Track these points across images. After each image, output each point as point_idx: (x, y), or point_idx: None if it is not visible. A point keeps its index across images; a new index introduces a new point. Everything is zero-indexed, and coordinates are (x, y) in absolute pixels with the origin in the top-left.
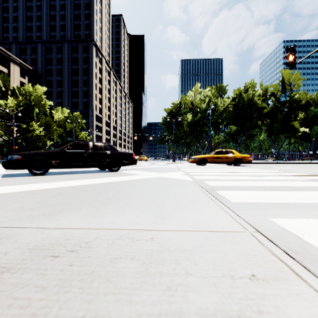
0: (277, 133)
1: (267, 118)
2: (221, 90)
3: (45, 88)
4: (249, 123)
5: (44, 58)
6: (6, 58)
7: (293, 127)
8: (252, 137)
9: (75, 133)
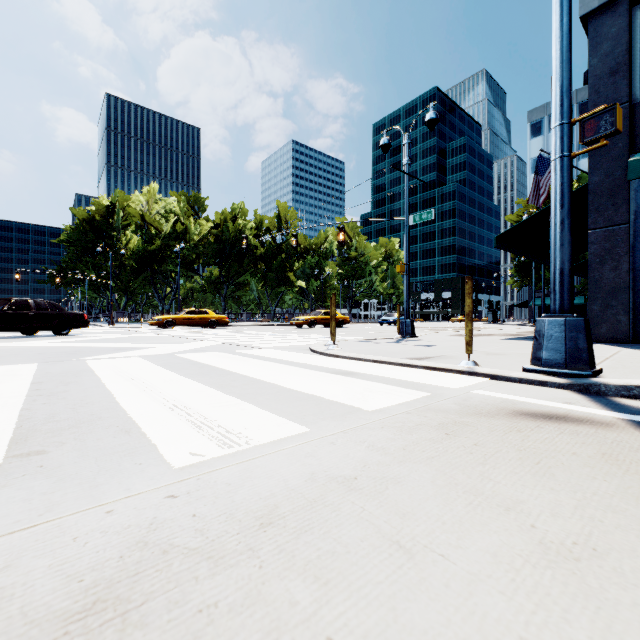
0: (273, 285)
1: (262, 262)
2: (197, 204)
3: None
4: (239, 266)
5: None
6: None
7: (289, 280)
8: (243, 288)
9: None
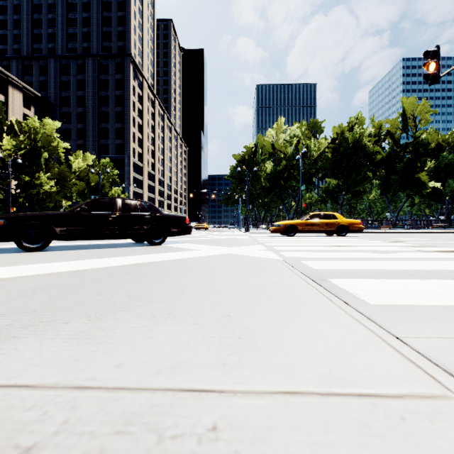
0: (396, 189)
1: (381, 168)
2: (315, 128)
3: (59, 123)
4: (355, 175)
5: (58, 80)
6: (2, 79)
7: (419, 181)
8: (360, 196)
9: (103, 190)
